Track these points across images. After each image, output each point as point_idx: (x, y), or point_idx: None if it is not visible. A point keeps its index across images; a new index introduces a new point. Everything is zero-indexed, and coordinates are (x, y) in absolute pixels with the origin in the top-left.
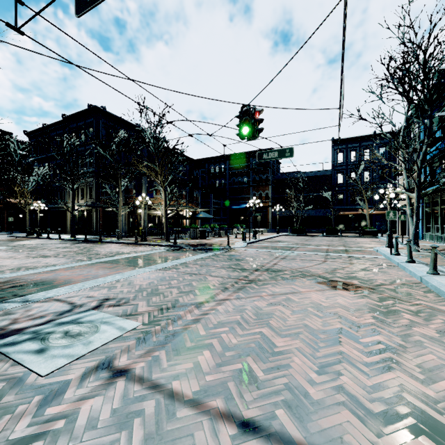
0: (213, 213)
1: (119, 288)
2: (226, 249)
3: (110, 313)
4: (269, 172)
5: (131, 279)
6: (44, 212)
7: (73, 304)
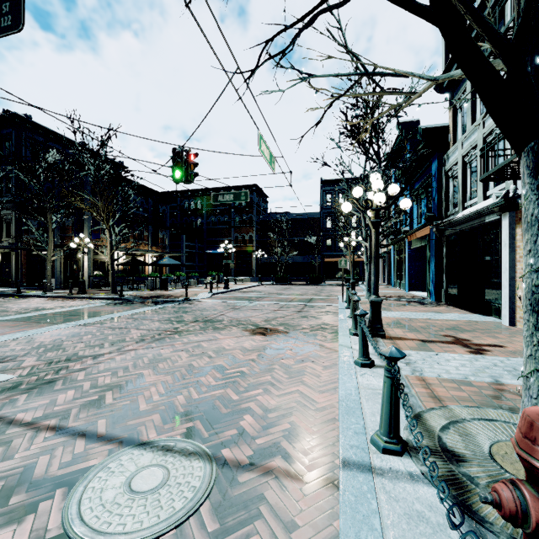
0: (185, 259)
1: (12, 347)
2: (182, 301)
3: None
4: (253, 212)
5: (34, 336)
6: None
7: None
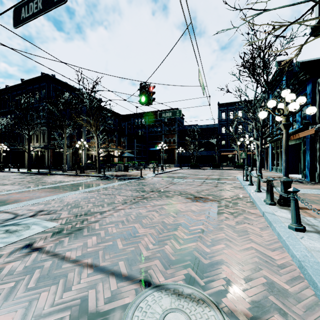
0: (136, 153)
1: (53, 204)
2: (139, 178)
3: (41, 219)
4: (175, 125)
5: (63, 198)
6: (7, 152)
7: (16, 214)
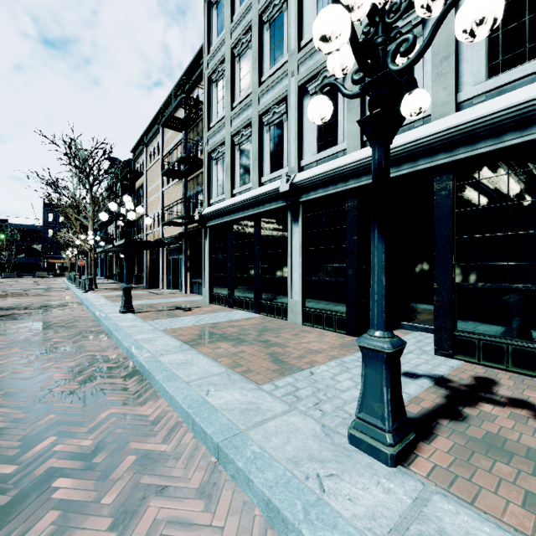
0: None
1: None
2: None
3: None
4: None
5: None
6: None
7: None
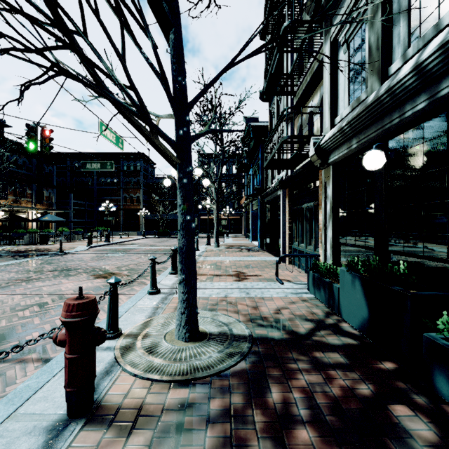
0: (74, 215)
1: None
2: (55, 254)
3: None
4: (140, 176)
5: None
6: None
7: None
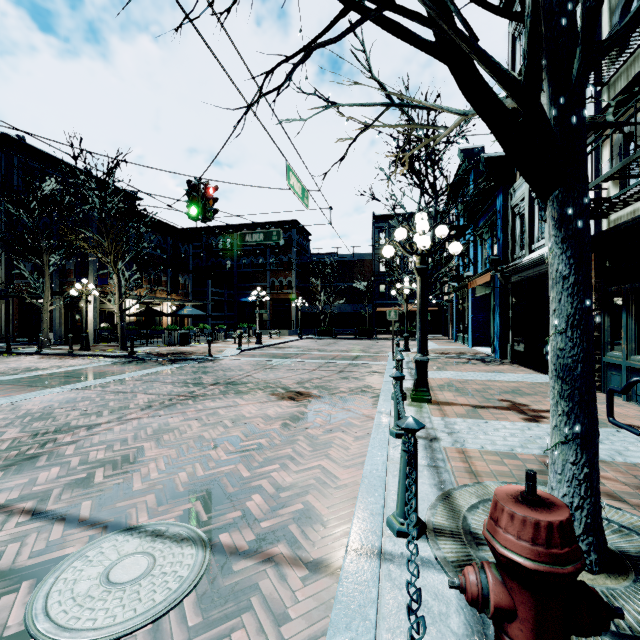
0: (211, 308)
1: None
2: (204, 360)
3: None
4: (292, 253)
5: (20, 403)
6: None
7: None
